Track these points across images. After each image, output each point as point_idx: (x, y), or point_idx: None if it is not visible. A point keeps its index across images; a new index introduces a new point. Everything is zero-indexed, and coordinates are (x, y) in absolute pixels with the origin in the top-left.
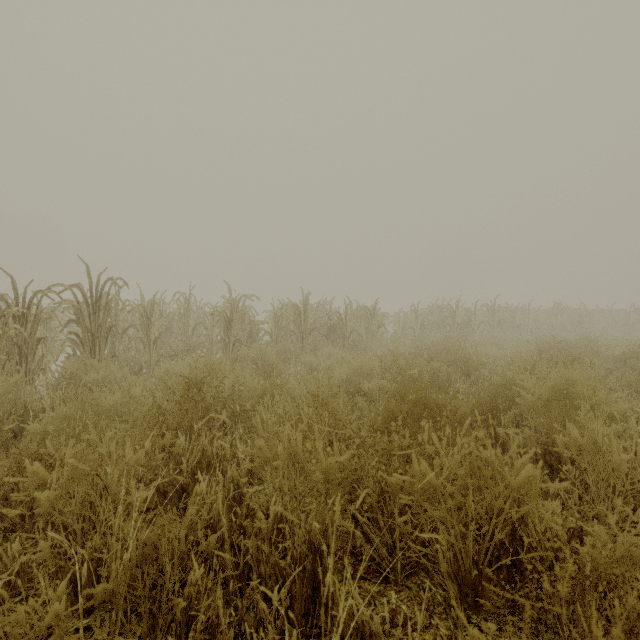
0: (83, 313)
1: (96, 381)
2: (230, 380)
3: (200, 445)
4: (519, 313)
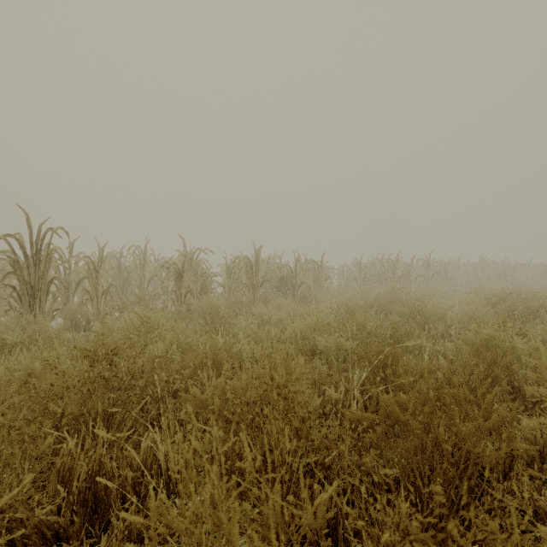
0: (23, 264)
1: (22, 339)
2: (168, 341)
3: (95, 454)
4: (451, 267)
